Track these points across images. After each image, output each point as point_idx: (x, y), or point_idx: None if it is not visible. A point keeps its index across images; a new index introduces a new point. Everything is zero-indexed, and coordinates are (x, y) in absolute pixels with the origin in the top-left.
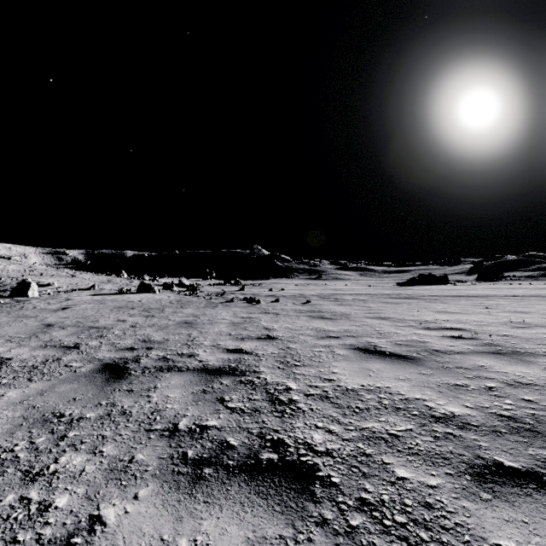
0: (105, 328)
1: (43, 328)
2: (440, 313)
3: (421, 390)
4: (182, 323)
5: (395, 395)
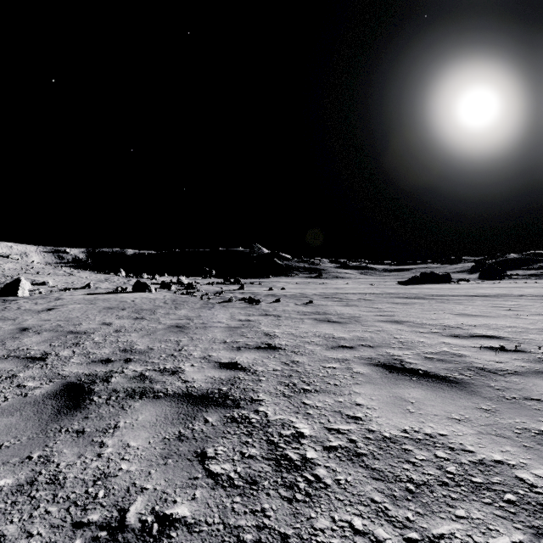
0: (85, 332)
1: (16, 333)
2: (461, 316)
3: (495, 442)
4: (173, 327)
5: (460, 453)
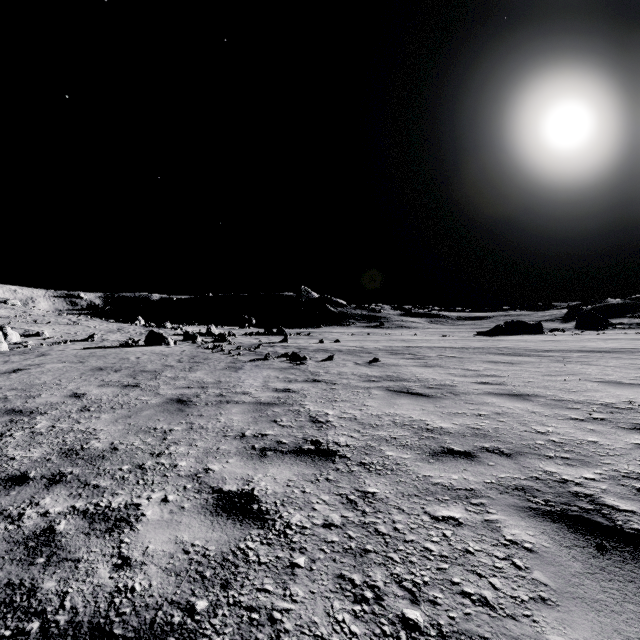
0: (32, 412)
1: None
2: (612, 385)
3: None
4: (172, 403)
5: None
